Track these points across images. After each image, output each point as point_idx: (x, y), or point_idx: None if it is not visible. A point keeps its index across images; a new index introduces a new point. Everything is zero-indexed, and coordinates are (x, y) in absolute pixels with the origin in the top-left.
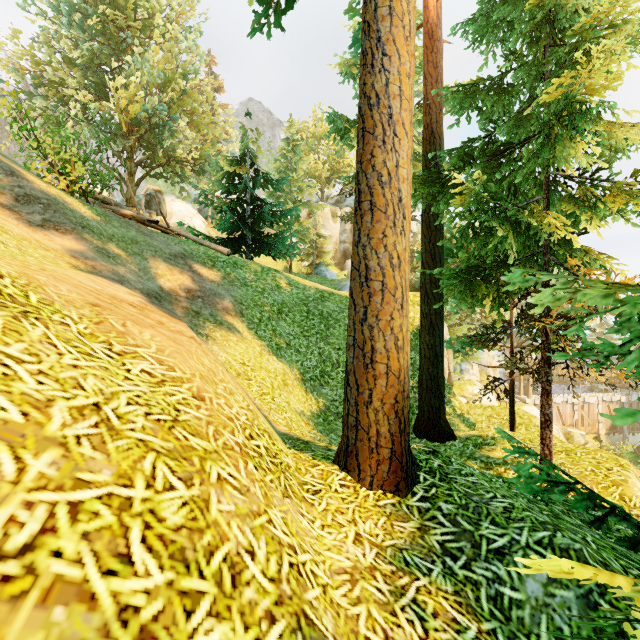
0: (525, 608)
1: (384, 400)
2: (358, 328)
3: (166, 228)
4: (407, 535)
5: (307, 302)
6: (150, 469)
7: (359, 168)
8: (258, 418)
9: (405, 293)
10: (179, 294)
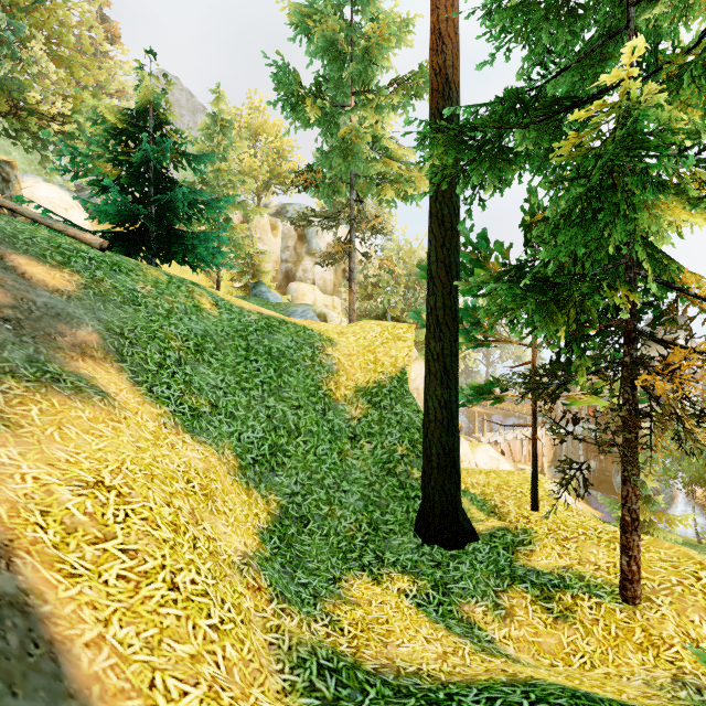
0: None
1: None
2: None
3: None
4: None
5: (246, 333)
6: None
7: None
8: None
9: None
10: None
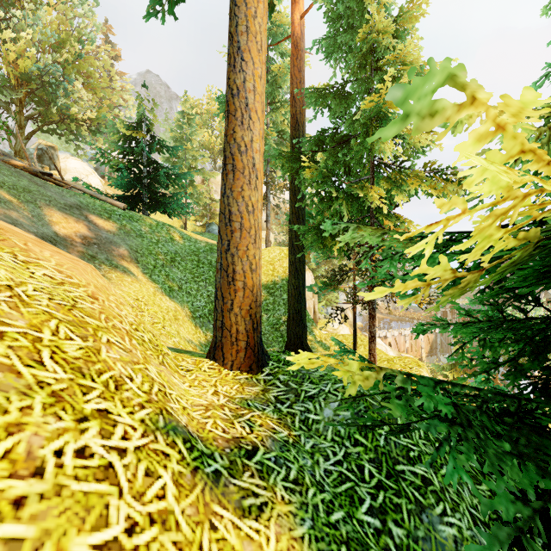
0: (321, 423)
1: (242, 307)
2: (224, 256)
3: (60, 181)
4: (253, 393)
5: (198, 253)
6: (54, 327)
7: (225, 140)
8: (145, 324)
9: (258, 232)
10: (75, 240)
